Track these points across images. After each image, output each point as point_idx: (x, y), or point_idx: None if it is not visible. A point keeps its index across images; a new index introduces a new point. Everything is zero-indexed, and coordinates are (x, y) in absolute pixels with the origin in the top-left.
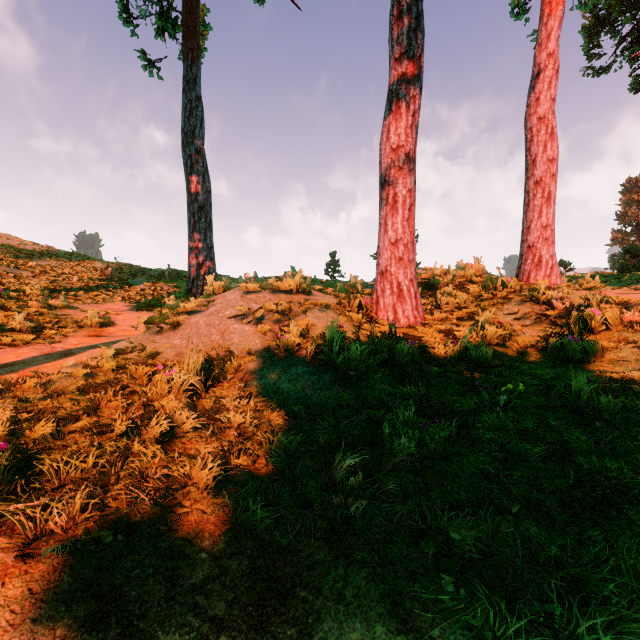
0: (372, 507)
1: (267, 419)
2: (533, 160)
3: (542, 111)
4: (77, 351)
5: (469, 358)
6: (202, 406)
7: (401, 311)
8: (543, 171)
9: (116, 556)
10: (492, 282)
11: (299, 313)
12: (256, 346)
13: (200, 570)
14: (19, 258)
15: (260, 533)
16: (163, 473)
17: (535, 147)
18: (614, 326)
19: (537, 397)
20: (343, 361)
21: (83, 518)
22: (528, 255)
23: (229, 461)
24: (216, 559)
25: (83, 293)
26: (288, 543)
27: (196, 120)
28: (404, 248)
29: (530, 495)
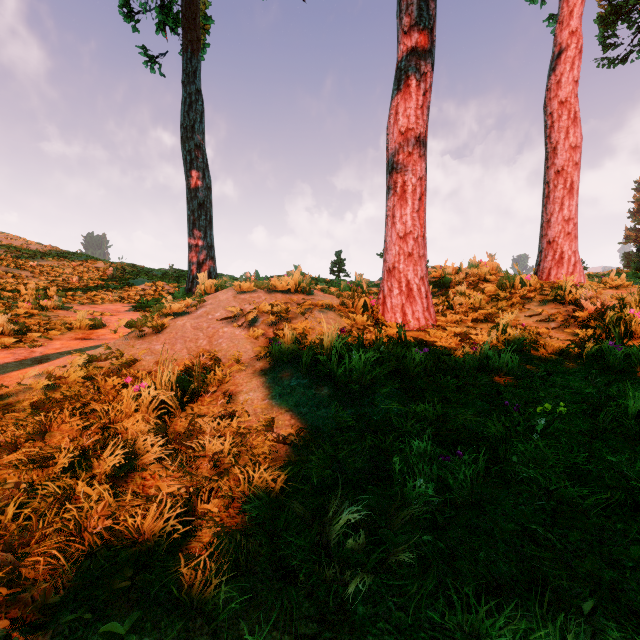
0: (378, 583)
1: (250, 446)
2: (554, 148)
3: (564, 94)
4: (54, 357)
5: (491, 368)
6: (175, 427)
7: (410, 312)
8: (565, 160)
9: None
10: (509, 280)
11: (297, 315)
12: (246, 353)
13: None
14: (21, 258)
15: (222, 624)
16: (106, 526)
17: (556, 134)
18: None
19: (580, 419)
20: (344, 372)
21: None
22: (548, 251)
23: (195, 506)
24: None
25: (81, 293)
26: None
27: (196, 114)
28: (414, 243)
29: (600, 574)
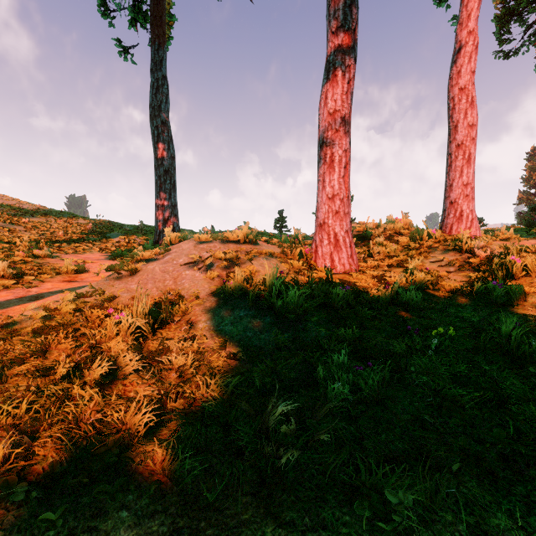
0: (304, 457)
1: (207, 361)
2: (455, 126)
3: (463, 82)
4: (47, 295)
5: (400, 302)
6: (148, 347)
7: (337, 259)
8: (464, 135)
9: (32, 514)
10: (418, 234)
11: (245, 261)
12: (204, 291)
13: (117, 532)
14: (15, 215)
15: (187, 486)
16: (97, 418)
17: (457, 114)
18: (533, 272)
19: (466, 340)
20: (282, 305)
21: (3, 470)
22: (450, 210)
23: (165, 405)
24: (137, 518)
25: (66, 245)
26: (214, 499)
27: (162, 96)
28: (340, 202)
29: (469, 447)
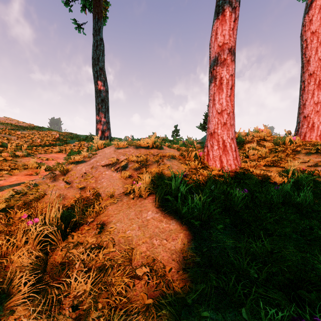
0: None
1: (110, 283)
2: (308, 60)
3: (314, 28)
4: (4, 188)
5: (293, 203)
6: (55, 257)
7: (225, 161)
8: (315, 67)
9: None
10: (280, 140)
11: (153, 162)
12: (118, 190)
13: None
14: (13, 130)
15: None
16: None
17: (309, 51)
18: None
19: None
20: (187, 210)
21: None
22: (304, 122)
23: None
24: None
25: (41, 148)
26: None
27: (100, 51)
28: (227, 116)
29: None
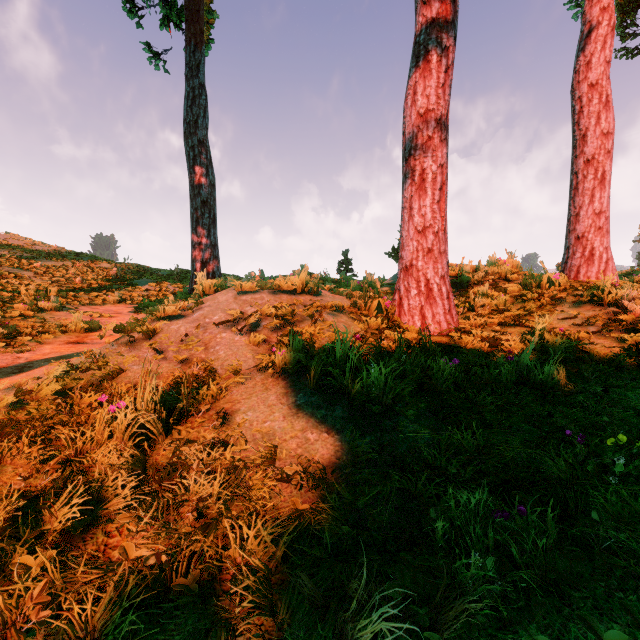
0: None
1: (245, 486)
2: (583, 135)
3: (594, 76)
4: (37, 364)
5: (532, 382)
6: (157, 457)
7: (430, 315)
8: (596, 147)
9: None
10: (533, 280)
11: (304, 318)
12: (246, 362)
13: None
14: (25, 258)
15: None
16: (40, 619)
17: (585, 119)
18: None
19: None
20: (360, 389)
21: None
22: (577, 247)
23: (168, 583)
24: None
25: (83, 294)
26: None
27: (199, 109)
28: (434, 237)
29: None
